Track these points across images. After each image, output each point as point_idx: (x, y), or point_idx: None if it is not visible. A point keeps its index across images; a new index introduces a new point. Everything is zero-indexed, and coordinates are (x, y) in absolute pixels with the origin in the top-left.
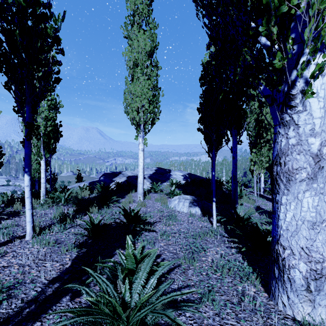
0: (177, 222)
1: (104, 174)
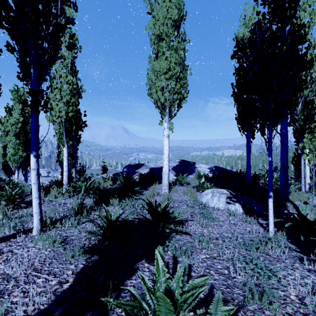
0: (215, 222)
1: (127, 166)
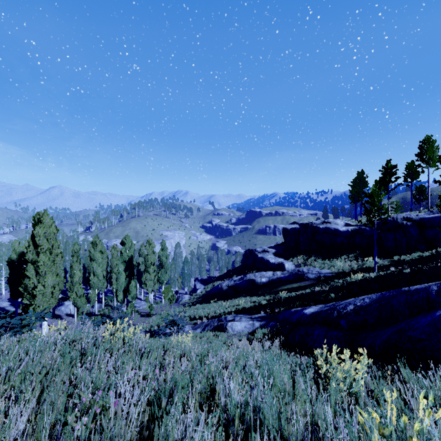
0: None
1: None
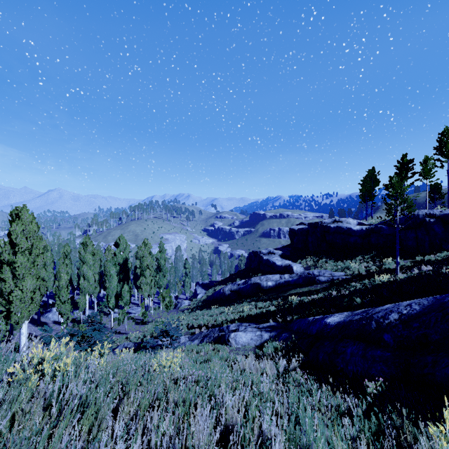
0: None
1: None
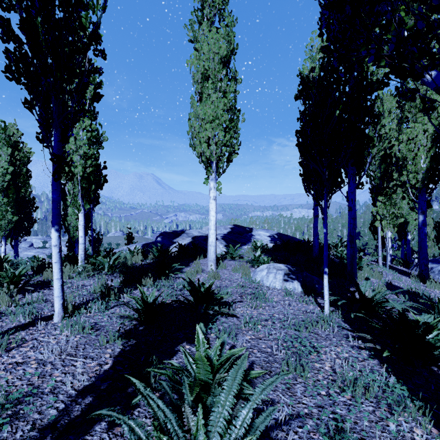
0: (267, 303)
1: (161, 234)
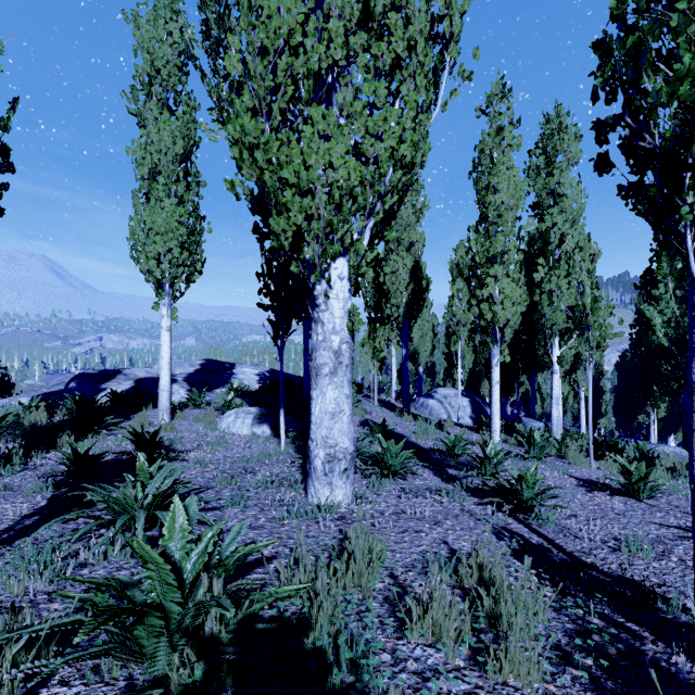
0: (227, 447)
1: (78, 377)
